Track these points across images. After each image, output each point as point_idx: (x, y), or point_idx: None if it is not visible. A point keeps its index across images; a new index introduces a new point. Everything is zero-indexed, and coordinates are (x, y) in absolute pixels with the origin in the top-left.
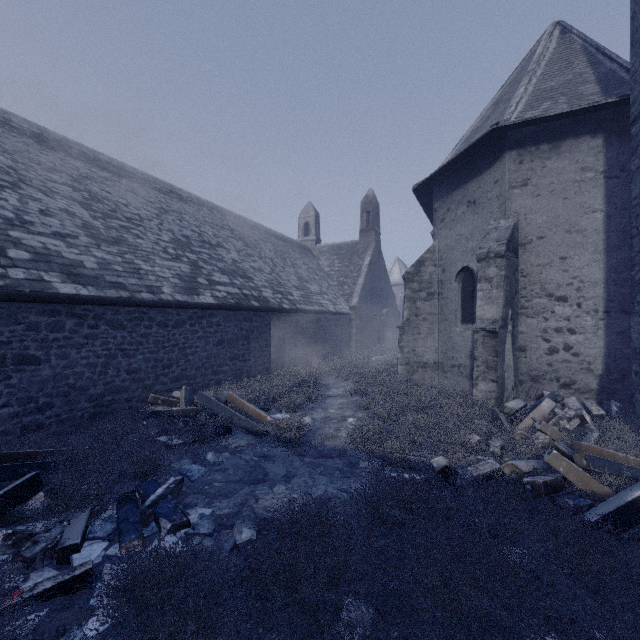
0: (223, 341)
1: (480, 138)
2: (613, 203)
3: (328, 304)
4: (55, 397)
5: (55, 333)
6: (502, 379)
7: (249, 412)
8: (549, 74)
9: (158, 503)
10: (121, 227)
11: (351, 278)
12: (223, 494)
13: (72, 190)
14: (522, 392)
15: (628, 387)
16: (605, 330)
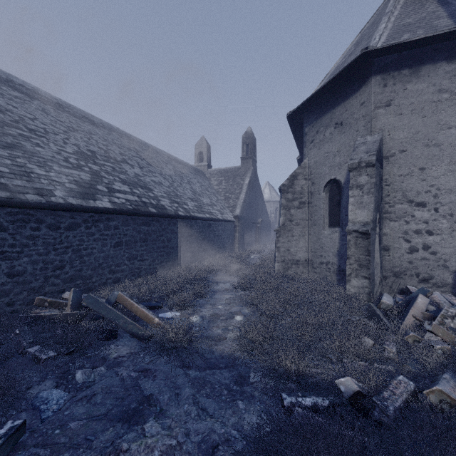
0: (121, 243)
1: (350, 63)
2: None
3: (217, 213)
4: None
5: None
6: (373, 276)
7: (137, 313)
8: (405, 14)
9: None
10: (20, 135)
11: (235, 194)
12: (75, 444)
13: None
14: (386, 286)
15: None
16: None
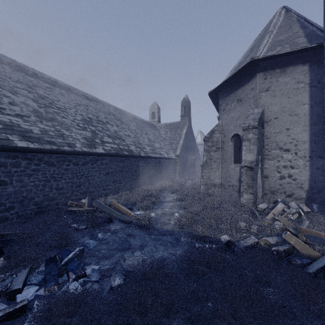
0: (109, 173)
1: (244, 66)
2: (314, 100)
3: (164, 154)
4: (15, 203)
5: (15, 168)
6: (256, 192)
7: (122, 210)
8: (280, 33)
9: (68, 263)
10: (54, 112)
11: (176, 140)
12: (106, 257)
13: (28, 92)
14: (266, 199)
15: (322, 196)
16: (309, 166)
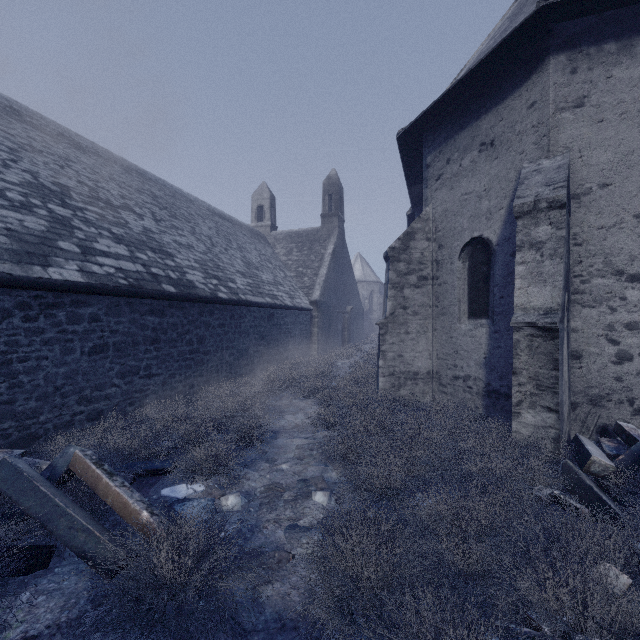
0: (105, 346)
1: (514, 30)
2: None
3: (284, 297)
4: None
5: None
6: (561, 405)
7: (107, 498)
8: None
9: None
10: None
11: (312, 268)
12: None
13: None
14: (575, 421)
15: None
16: None
